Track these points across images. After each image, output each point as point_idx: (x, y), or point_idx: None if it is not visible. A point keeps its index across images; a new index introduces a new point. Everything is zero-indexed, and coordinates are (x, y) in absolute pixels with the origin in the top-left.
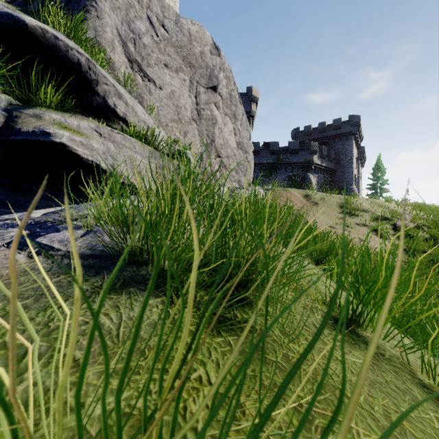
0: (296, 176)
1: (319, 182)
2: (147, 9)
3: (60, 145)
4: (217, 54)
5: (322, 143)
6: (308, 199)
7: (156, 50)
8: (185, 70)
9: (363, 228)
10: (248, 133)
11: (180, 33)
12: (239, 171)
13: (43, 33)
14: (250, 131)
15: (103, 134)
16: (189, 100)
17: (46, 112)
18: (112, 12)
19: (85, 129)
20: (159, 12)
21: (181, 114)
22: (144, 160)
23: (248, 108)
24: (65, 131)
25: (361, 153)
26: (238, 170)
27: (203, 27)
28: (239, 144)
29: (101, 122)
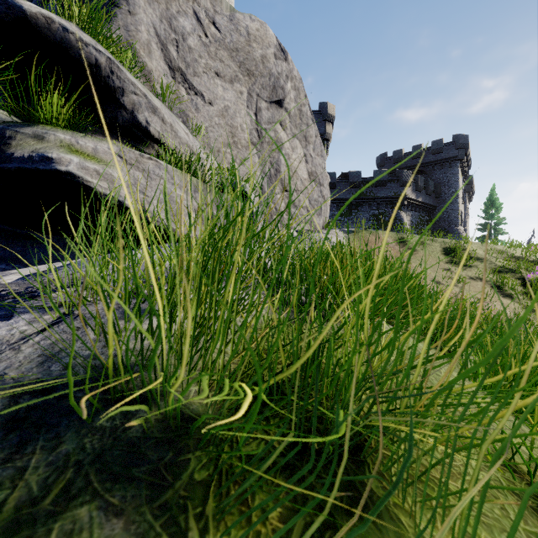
0: (384, 215)
1: (413, 221)
2: (194, 2)
3: (67, 174)
4: (283, 58)
5: (417, 172)
6: (402, 245)
7: (205, 54)
8: (242, 80)
9: (479, 284)
10: (323, 160)
11: (236, 32)
12: (311, 209)
13: (48, 24)
14: (326, 157)
15: (129, 160)
16: (247, 118)
17: (50, 131)
18: (148, 5)
19: (104, 153)
20: (209, 6)
21: (237, 136)
22: (185, 196)
23: (322, 130)
24: (74, 155)
25: (469, 184)
26: (310, 208)
27: (265, 23)
28: (312, 174)
29: (128, 145)
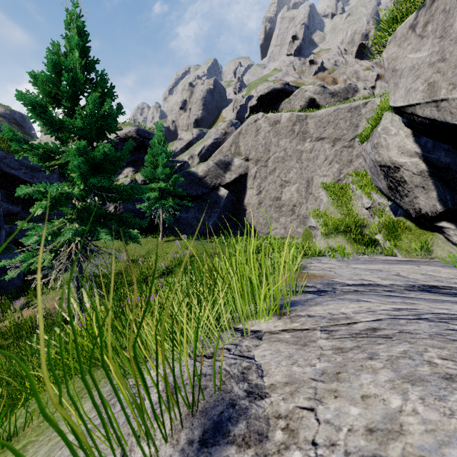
0: None
1: None
2: None
3: None
4: None
5: None
6: None
7: None
8: None
9: None
10: None
11: None
12: None
13: None
14: None
15: None
16: None
17: None
18: None
19: None
20: None
21: None
22: None
23: None
24: None
25: None
26: None
27: None
28: None
29: None
